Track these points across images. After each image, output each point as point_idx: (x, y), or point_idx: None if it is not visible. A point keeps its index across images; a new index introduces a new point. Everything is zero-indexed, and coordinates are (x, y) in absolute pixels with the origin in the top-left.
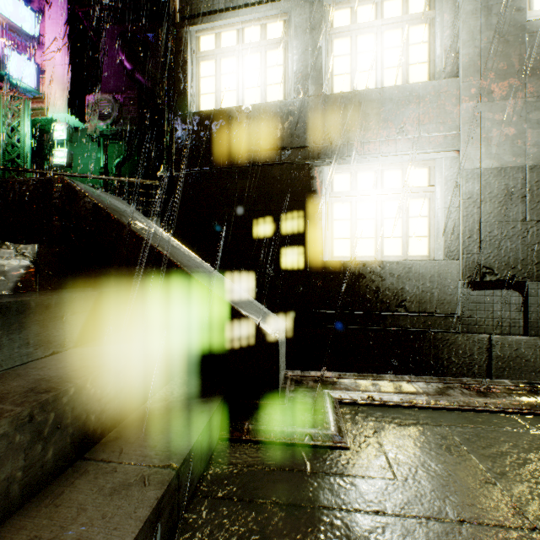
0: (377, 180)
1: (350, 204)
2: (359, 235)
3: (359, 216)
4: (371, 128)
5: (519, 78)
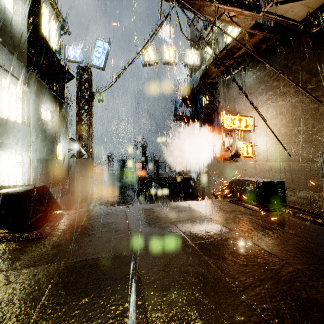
0: (9, 158)
1: (0, 169)
2: (3, 183)
3: (3, 174)
4: (11, 137)
5: (40, 134)
